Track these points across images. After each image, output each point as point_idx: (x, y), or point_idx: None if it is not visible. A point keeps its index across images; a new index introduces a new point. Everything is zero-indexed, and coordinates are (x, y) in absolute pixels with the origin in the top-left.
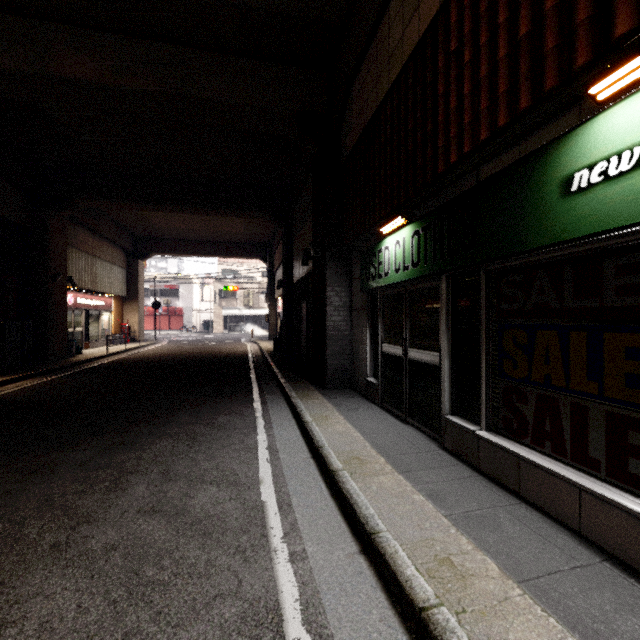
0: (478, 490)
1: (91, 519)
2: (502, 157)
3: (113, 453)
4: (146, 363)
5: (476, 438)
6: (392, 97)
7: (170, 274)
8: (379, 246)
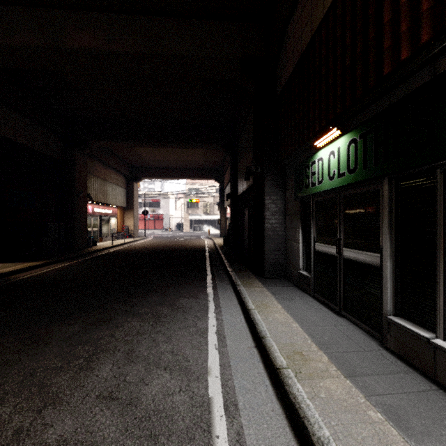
0: (445, 412)
1: (57, 401)
2: None
3: (94, 329)
4: (135, 253)
5: (432, 346)
6: (327, 22)
7: (154, 192)
8: (312, 158)
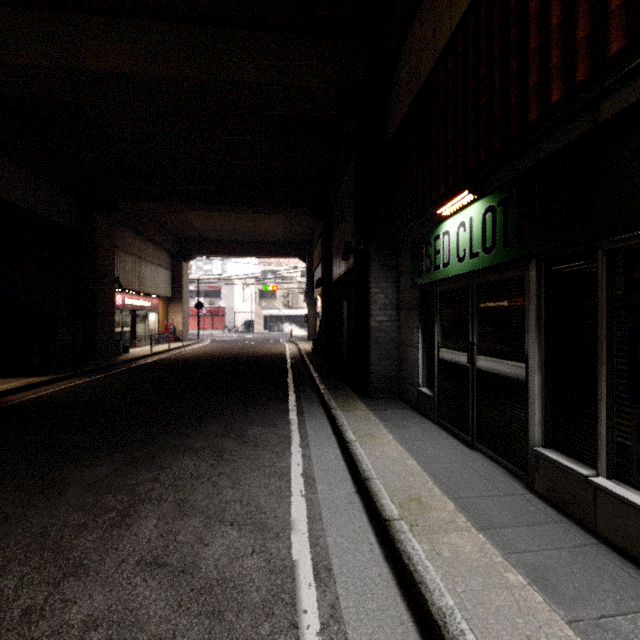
0: (607, 572)
1: (81, 570)
2: None
3: (130, 471)
4: (185, 363)
5: (591, 487)
6: (455, 44)
7: (212, 275)
8: (436, 232)
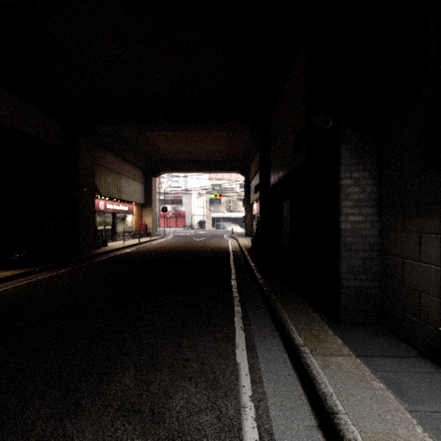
0: None
1: None
2: None
3: None
4: (145, 257)
5: None
6: None
7: (174, 187)
8: None
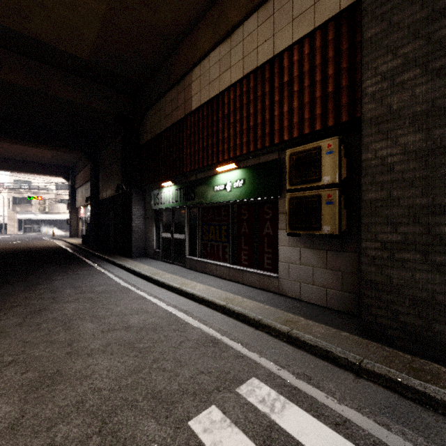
0: (195, 274)
1: (57, 297)
2: (202, 174)
3: (34, 286)
4: None
5: (195, 261)
6: (167, 132)
7: None
8: (161, 190)
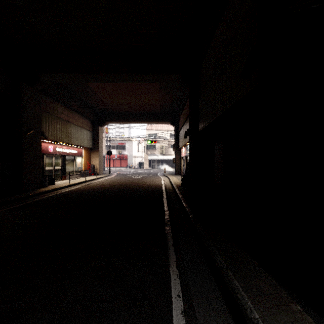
0: None
1: None
2: None
3: None
4: (84, 195)
5: None
6: None
7: (118, 135)
8: None
